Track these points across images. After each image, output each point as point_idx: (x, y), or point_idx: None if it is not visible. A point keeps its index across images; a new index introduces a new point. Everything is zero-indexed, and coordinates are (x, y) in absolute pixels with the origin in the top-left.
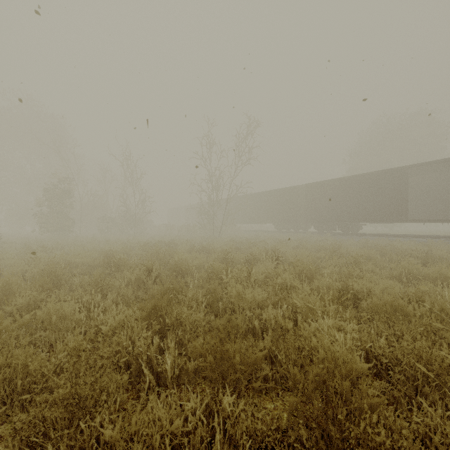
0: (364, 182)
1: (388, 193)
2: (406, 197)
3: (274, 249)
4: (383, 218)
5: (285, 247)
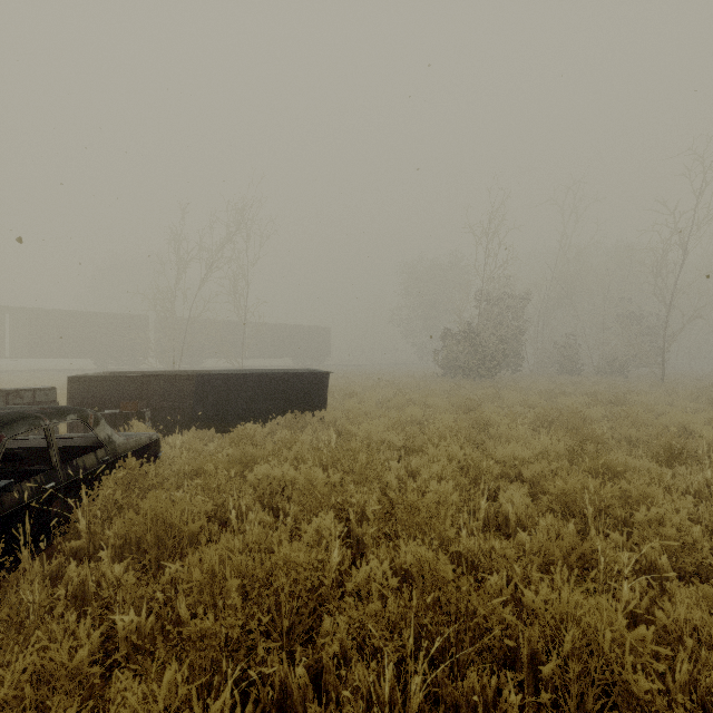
0: None
1: None
2: None
3: None
4: None
5: None
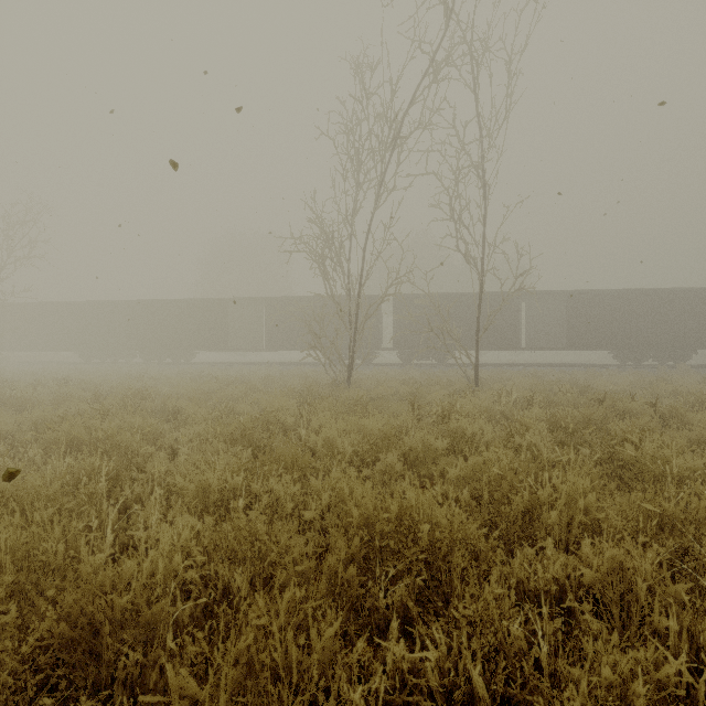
0: (193, 308)
1: (213, 322)
2: (227, 328)
3: (66, 377)
4: (209, 346)
5: (83, 377)
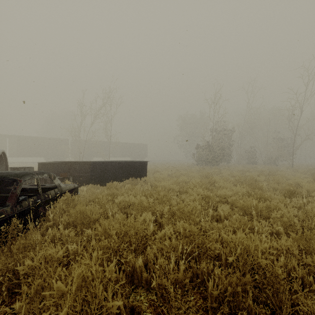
0: None
1: None
2: None
3: None
4: None
5: None
